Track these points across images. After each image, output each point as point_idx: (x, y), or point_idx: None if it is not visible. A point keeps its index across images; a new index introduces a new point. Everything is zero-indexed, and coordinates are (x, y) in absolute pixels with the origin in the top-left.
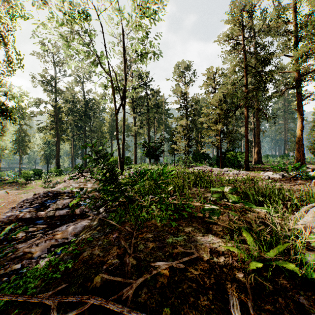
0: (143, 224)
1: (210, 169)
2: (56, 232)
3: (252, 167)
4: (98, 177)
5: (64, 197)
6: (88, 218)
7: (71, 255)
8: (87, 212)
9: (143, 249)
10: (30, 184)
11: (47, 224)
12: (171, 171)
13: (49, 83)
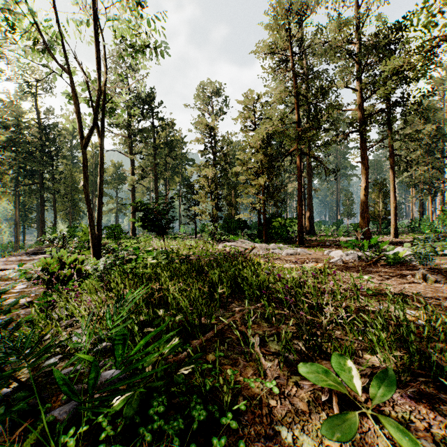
0: None
1: (253, 247)
2: None
3: (305, 239)
4: (30, 274)
5: None
6: None
7: None
8: None
9: None
10: None
11: None
12: (187, 257)
13: None
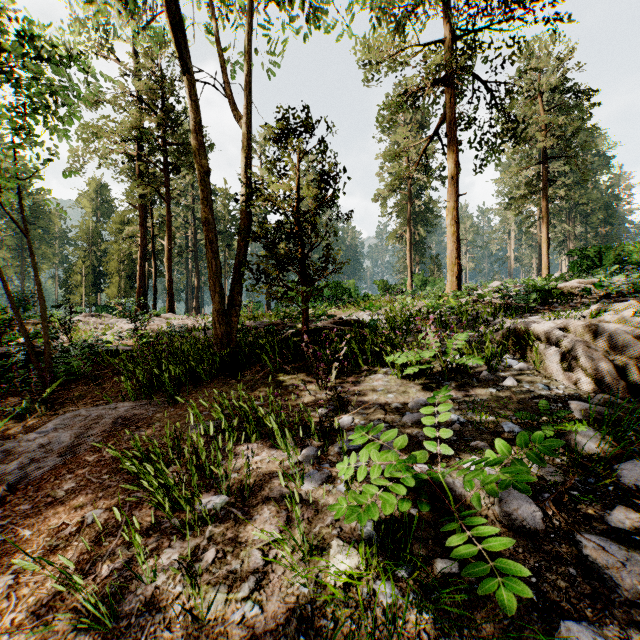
0: None
1: None
2: None
3: None
4: None
5: None
6: None
7: None
8: None
9: None
10: None
11: None
12: None
13: None
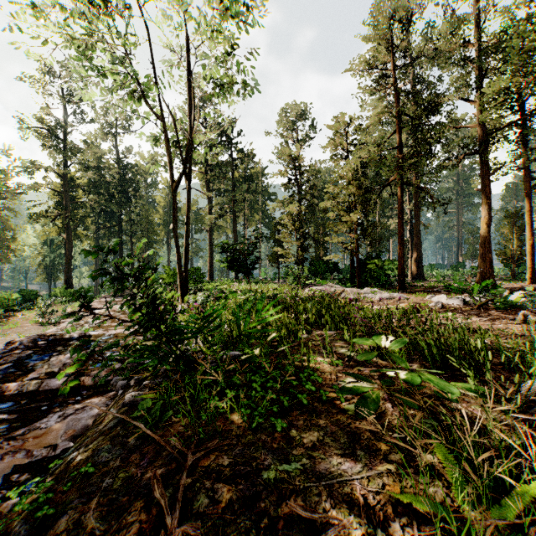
0: (214, 424)
1: (342, 290)
2: (33, 431)
3: (409, 285)
4: None
5: (68, 348)
6: (108, 395)
7: (31, 522)
8: (109, 382)
9: (207, 507)
10: (13, 318)
11: (19, 412)
12: (273, 295)
13: (52, 133)
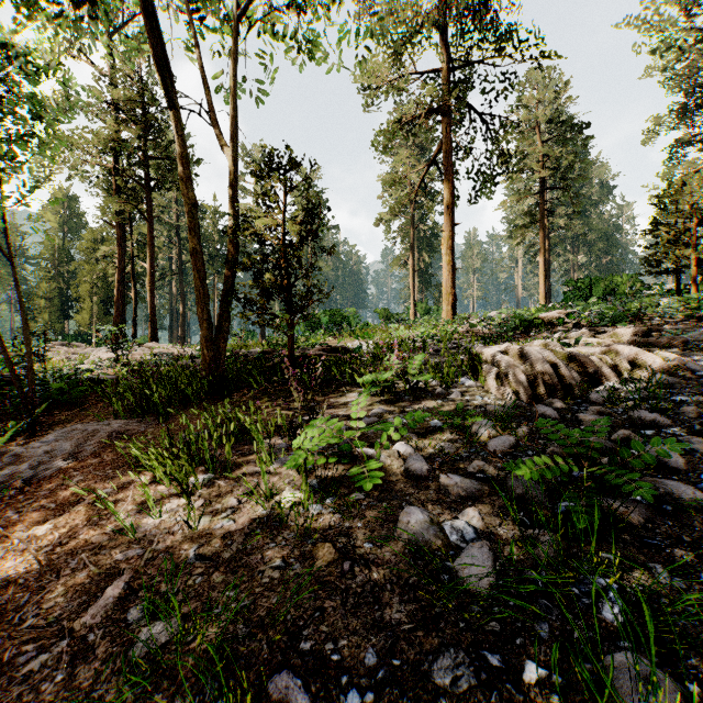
0: None
1: None
2: None
3: None
4: None
5: None
6: None
7: None
8: None
9: None
10: None
11: None
12: None
13: None
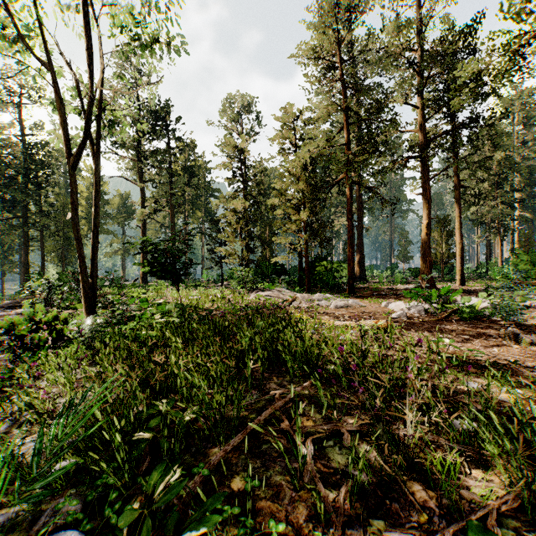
0: None
1: (293, 298)
2: None
3: (356, 287)
4: None
5: None
6: None
7: None
8: None
9: None
10: None
11: None
12: (208, 313)
13: None
